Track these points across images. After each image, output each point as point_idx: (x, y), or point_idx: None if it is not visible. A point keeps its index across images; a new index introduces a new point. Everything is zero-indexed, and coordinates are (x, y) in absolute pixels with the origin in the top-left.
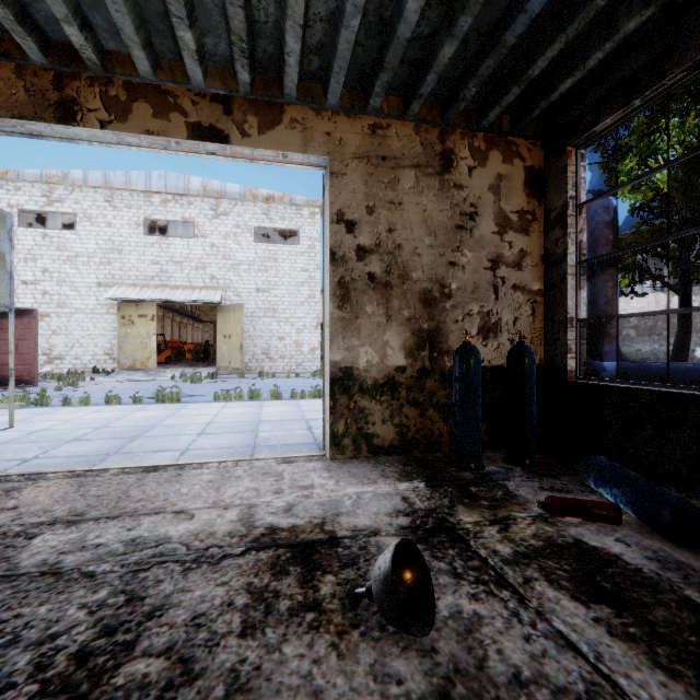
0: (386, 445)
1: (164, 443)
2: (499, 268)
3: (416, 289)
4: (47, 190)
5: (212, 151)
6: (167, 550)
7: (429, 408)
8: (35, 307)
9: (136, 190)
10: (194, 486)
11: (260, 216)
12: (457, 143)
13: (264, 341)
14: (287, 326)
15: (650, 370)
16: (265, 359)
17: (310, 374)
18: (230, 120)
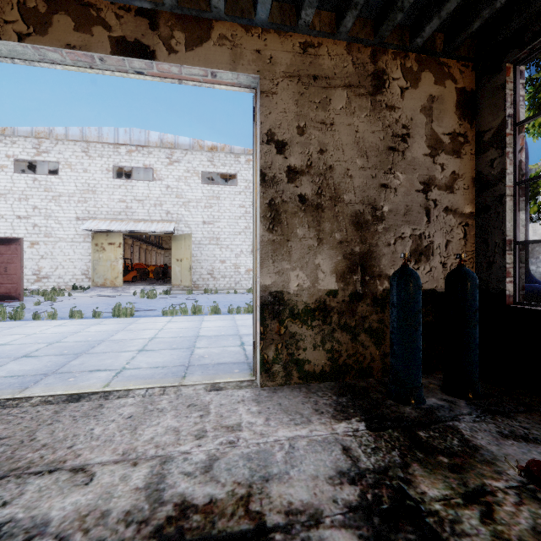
0: (317, 371)
1: (104, 361)
2: (431, 190)
3: (347, 211)
4: (36, 144)
5: (139, 70)
6: None
7: (361, 333)
8: (27, 237)
9: (106, 143)
10: (110, 424)
11: (206, 162)
12: (389, 64)
13: (209, 264)
14: (227, 251)
15: None
16: (210, 278)
17: (245, 291)
18: (156, 36)
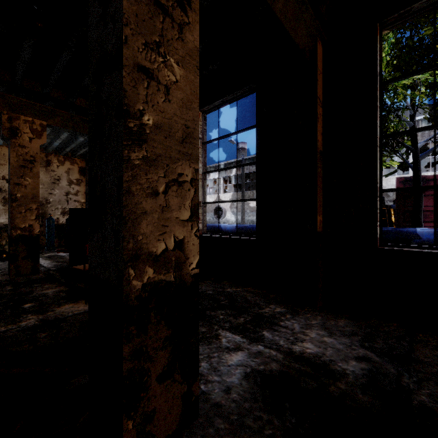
0: None
1: None
2: (69, 195)
3: None
4: None
5: None
6: None
7: (41, 236)
8: None
9: None
10: None
11: None
12: (53, 158)
13: None
14: None
15: None
16: None
17: None
18: None
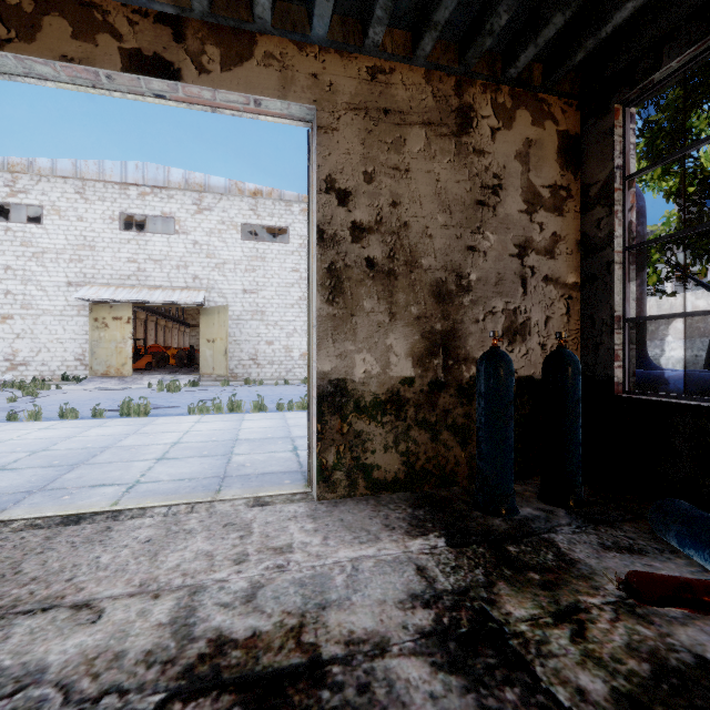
0: (389, 479)
1: (110, 473)
2: (527, 255)
3: (426, 279)
4: (10, 180)
5: (159, 92)
6: (27, 706)
7: (443, 430)
8: None
9: (110, 182)
10: (121, 550)
11: (247, 211)
12: (477, 98)
13: (251, 346)
14: (276, 330)
15: (698, 380)
16: (252, 365)
17: (300, 381)
18: (182, 50)
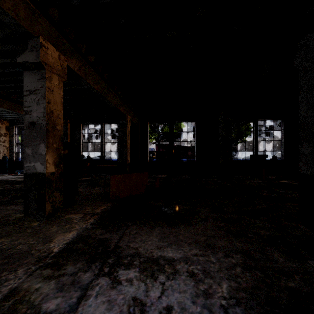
0: None
1: None
2: (0, 142)
3: None
4: None
5: None
6: None
7: None
8: None
9: None
10: None
11: None
12: None
13: None
14: None
15: None
16: None
17: None
18: None
